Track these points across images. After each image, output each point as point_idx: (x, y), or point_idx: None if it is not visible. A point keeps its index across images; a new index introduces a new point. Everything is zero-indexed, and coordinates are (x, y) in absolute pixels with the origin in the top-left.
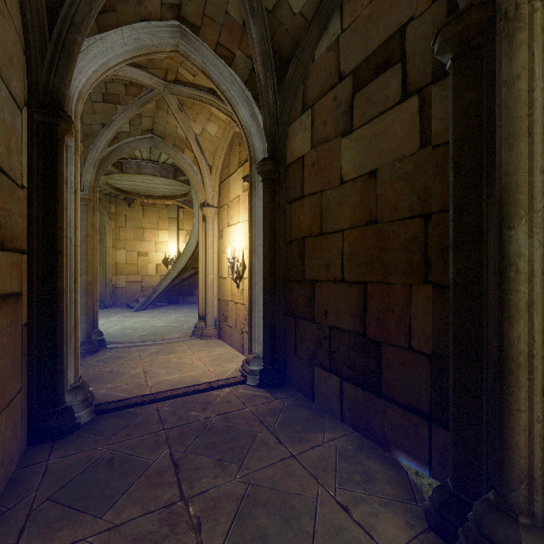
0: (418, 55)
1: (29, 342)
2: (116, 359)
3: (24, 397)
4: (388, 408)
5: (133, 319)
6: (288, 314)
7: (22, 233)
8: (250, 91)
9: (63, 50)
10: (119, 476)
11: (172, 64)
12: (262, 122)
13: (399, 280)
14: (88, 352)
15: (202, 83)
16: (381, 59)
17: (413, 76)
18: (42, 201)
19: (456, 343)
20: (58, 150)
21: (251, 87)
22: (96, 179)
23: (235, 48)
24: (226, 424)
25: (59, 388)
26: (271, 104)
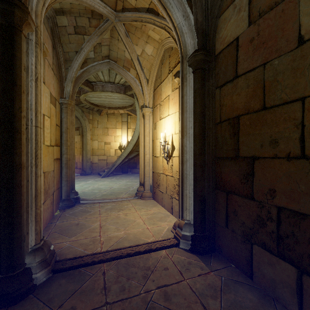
0: None
1: None
2: (83, 213)
3: None
4: None
5: (100, 182)
6: (218, 188)
7: None
8: None
9: None
10: None
11: None
12: (192, 21)
13: None
14: (67, 206)
15: (142, 5)
16: None
17: None
18: (1, 83)
19: None
20: (15, 37)
21: None
22: (73, 91)
23: None
24: (167, 305)
25: (16, 254)
26: None
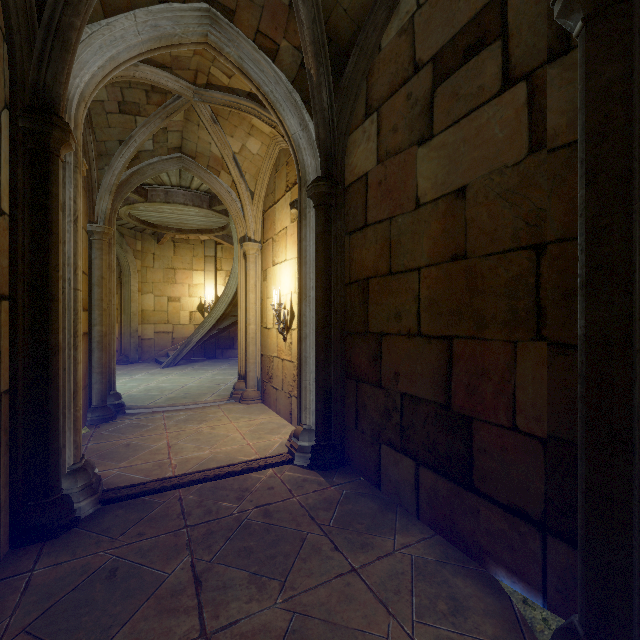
0: (526, 26)
1: (12, 414)
2: (136, 429)
3: (4, 485)
4: (483, 507)
5: (160, 377)
6: (347, 375)
7: (1, 273)
8: (299, 93)
9: (56, 37)
10: (121, 596)
11: (203, 62)
12: (314, 133)
13: (499, 334)
14: (103, 419)
15: (240, 87)
16: (472, 37)
17: (519, 56)
18: (31, 231)
19: (590, 429)
20: (51, 166)
21: (300, 88)
22: (113, 209)
23: (279, 36)
24: (266, 521)
25: (52, 473)
26: (326, 108)
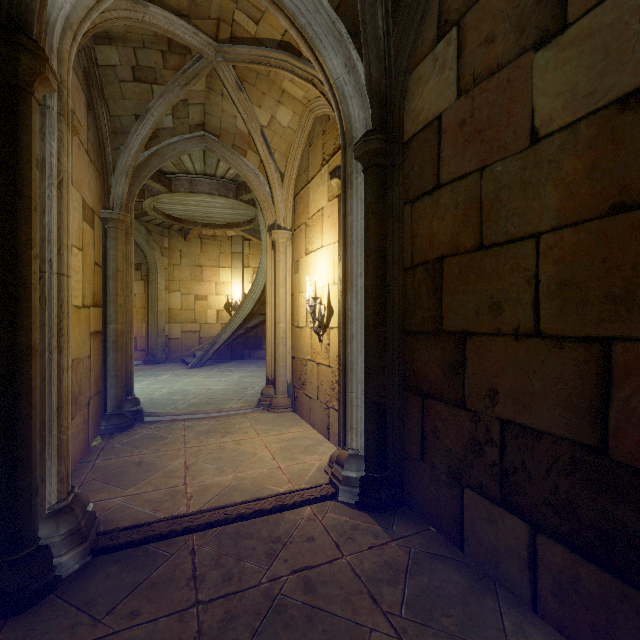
0: None
1: None
2: (152, 442)
3: None
4: None
5: (185, 379)
6: (408, 388)
7: None
8: (344, 23)
9: None
10: None
11: (225, 6)
12: (363, 75)
13: None
14: (118, 428)
15: (269, 35)
16: None
17: None
18: None
19: None
20: (20, 105)
21: (346, 16)
22: (130, 194)
23: None
24: (308, 600)
25: (22, 519)
26: (380, 36)
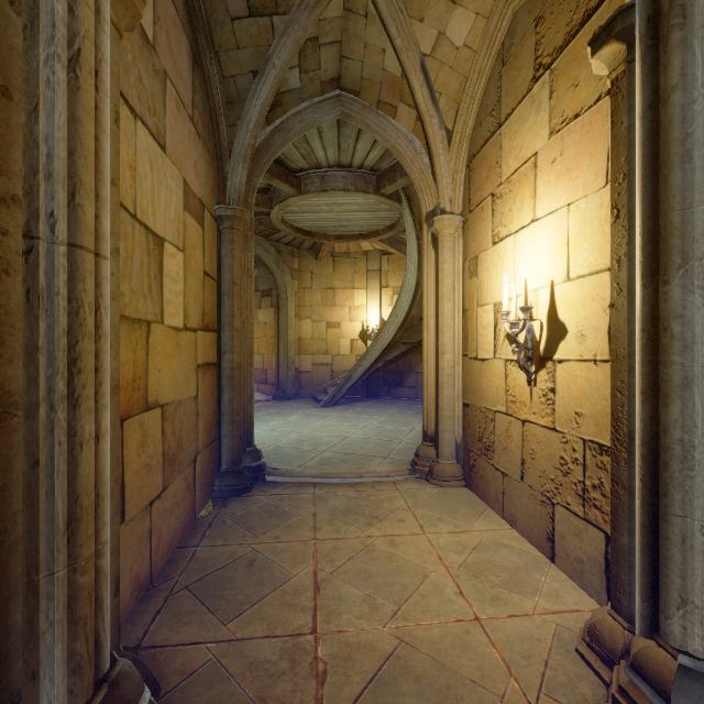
0: None
1: None
2: (271, 521)
3: None
4: None
5: (316, 421)
6: None
7: None
8: None
9: None
10: None
11: None
12: None
13: None
14: (234, 490)
15: None
16: None
17: None
18: None
19: None
20: None
21: None
22: (250, 186)
23: None
24: None
25: None
26: None
